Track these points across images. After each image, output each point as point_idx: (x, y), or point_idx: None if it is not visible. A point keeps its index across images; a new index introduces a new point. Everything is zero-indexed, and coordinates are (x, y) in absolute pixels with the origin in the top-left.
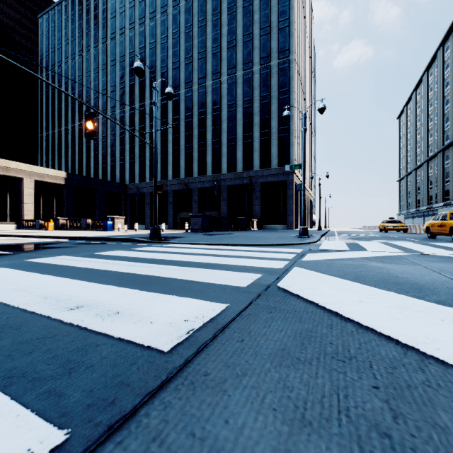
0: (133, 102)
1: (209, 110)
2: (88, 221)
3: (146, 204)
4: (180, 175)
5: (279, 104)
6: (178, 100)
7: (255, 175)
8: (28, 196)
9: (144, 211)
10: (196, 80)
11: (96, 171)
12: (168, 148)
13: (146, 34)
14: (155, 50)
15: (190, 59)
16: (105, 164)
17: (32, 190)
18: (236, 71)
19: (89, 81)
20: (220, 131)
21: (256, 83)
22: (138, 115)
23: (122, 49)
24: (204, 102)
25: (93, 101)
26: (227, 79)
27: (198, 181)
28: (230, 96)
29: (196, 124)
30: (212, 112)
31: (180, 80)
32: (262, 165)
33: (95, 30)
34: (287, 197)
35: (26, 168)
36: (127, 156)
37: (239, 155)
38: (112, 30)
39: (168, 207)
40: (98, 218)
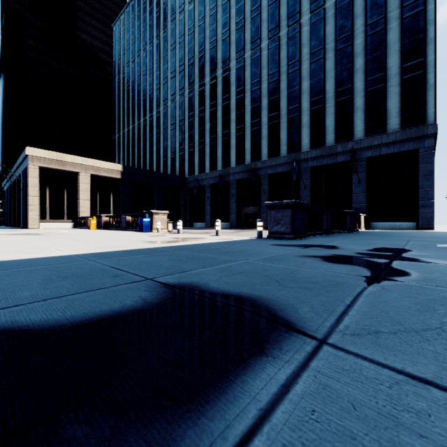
0: (192, 83)
1: (284, 68)
2: (128, 218)
3: (206, 198)
4: (244, 161)
5: (403, 27)
6: (243, 66)
7: (358, 146)
8: (84, 192)
9: (203, 206)
10: (265, 34)
11: (158, 166)
12: (230, 129)
13: (206, 1)
14: (215, 15)
15: (257, 10)
16: (165, 158)
17: (87, 185)
18: (325, 2)
19: (152, 74)
20: (299, 93)
21: (359, 7)
22: (197, 97)
23: (182, 28)
24: (276, 59)
25: (155, 93)
26: (310, 18)
27: (268, 165)
28: (314, 40)
29: (265, 92)
30: (288, 69)
31: (244, 41)
32: (369, 131)
33: (157, 18)
34: (420, 176)
35: (81, 162)
36: (186, 146)
37: (329, 121)
38: (172, 12)
39: (230, 200)
40: (136, 214)
